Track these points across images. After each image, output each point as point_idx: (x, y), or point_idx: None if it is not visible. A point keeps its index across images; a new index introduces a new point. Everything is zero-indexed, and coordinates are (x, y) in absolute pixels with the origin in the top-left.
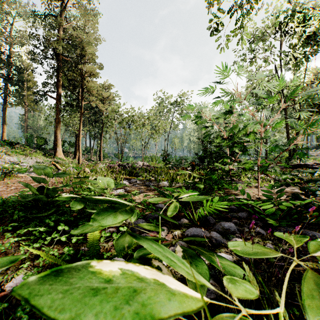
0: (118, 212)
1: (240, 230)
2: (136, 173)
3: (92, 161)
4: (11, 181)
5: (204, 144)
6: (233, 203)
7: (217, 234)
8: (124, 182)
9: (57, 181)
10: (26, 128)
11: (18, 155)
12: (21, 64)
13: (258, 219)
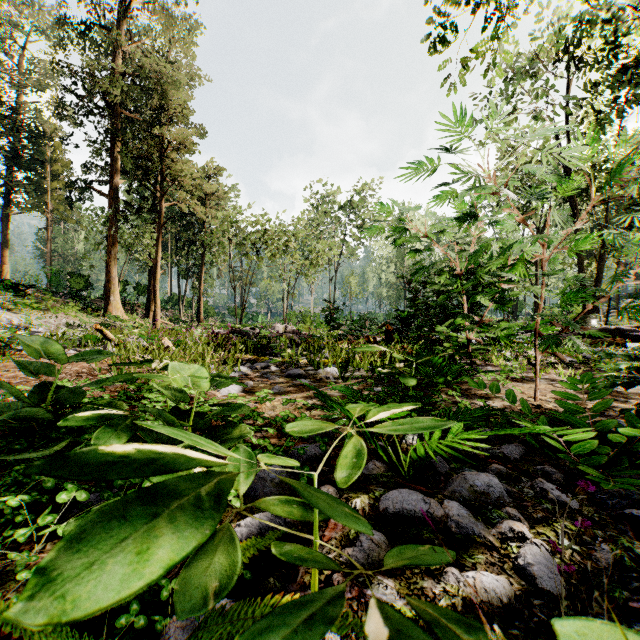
0: (169, 514)
1: (514, 493)
2: (271, 349)
3: (182, 322)
4: (4, 365)
5: (412, 287)
6: (500, 432)
7: (460, 508)
8: (244, 369)
9: (101, 367)
10: (50, 256)
11: (29, 310)
12: (39, 126)
13: (550, 461)
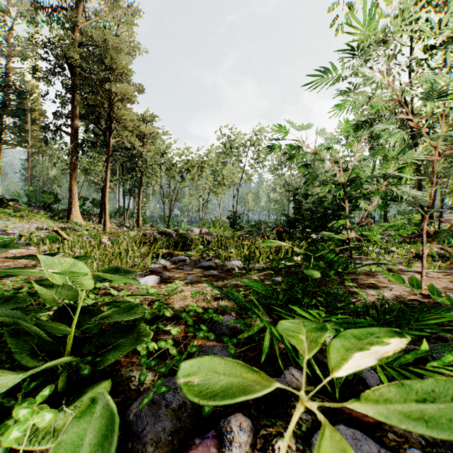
0: None
1: None
2: (188, 246)
3: (126, 227)
4: None
5: (296, 199)
6: None
7: None
8: (164, 261)
9: None
10: (30, 180)
11: (9, 217)
12: (22, 85)
13: None
